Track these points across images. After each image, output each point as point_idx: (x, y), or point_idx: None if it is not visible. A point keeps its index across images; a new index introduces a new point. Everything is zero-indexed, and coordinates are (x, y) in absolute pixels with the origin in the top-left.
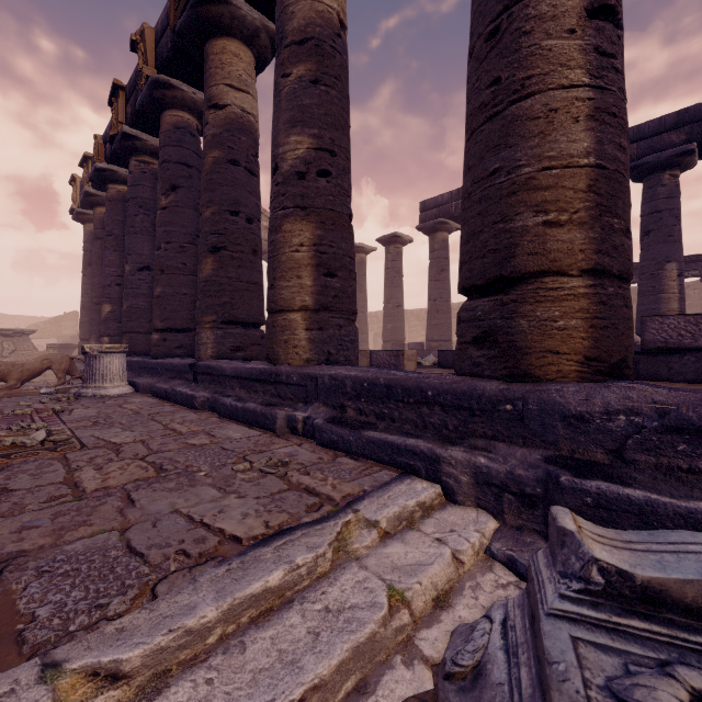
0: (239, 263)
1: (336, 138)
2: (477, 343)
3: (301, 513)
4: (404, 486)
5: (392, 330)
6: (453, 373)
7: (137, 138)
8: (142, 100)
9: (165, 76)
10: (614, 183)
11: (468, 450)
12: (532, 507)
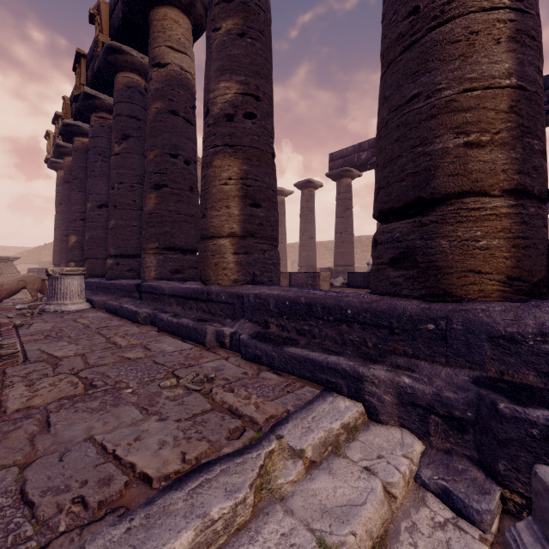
0: (178, 198)
1: (260, 85)
2: (395, 264)
3: (221, 441)
4: (327, 405)
5: (306, 257)
6: (369, 292)
7: (96, 98)
8: (98, 64)
9: (117, 42)
10: (535, 105)
11: (391, 369)
12: (461, 430)
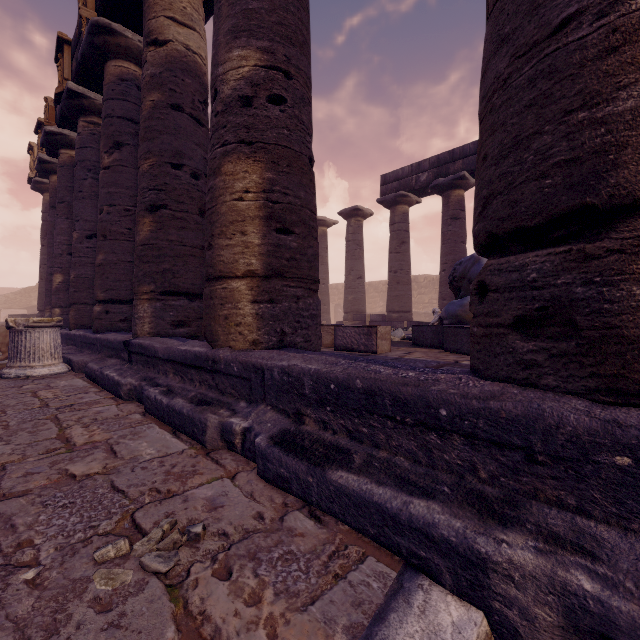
0: (182, 224)
1: (292, 56)
2: (525, 328)
3: None
4: (415, 622)
5: (353, 301)
6: (470, 371)
7: (84, 96)
8: (83, 49)
9: (105, 19)
10: None
11: (542, 544)
12: None
